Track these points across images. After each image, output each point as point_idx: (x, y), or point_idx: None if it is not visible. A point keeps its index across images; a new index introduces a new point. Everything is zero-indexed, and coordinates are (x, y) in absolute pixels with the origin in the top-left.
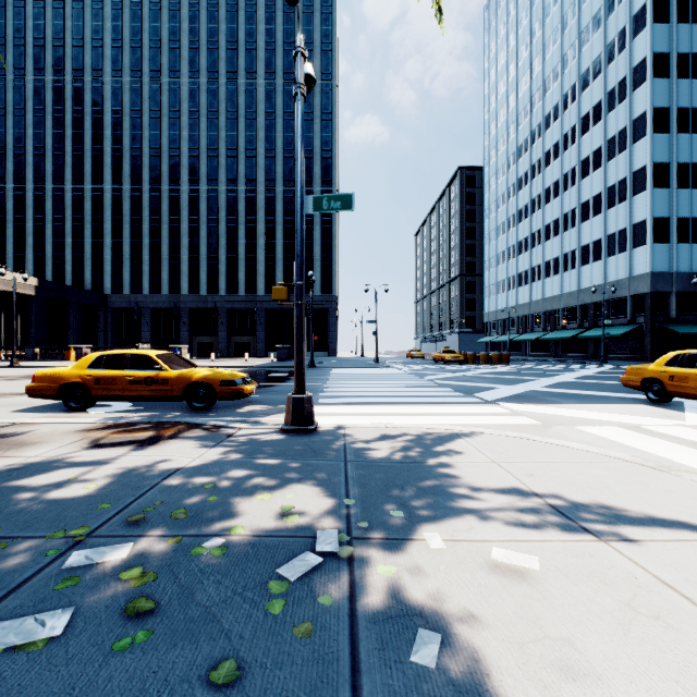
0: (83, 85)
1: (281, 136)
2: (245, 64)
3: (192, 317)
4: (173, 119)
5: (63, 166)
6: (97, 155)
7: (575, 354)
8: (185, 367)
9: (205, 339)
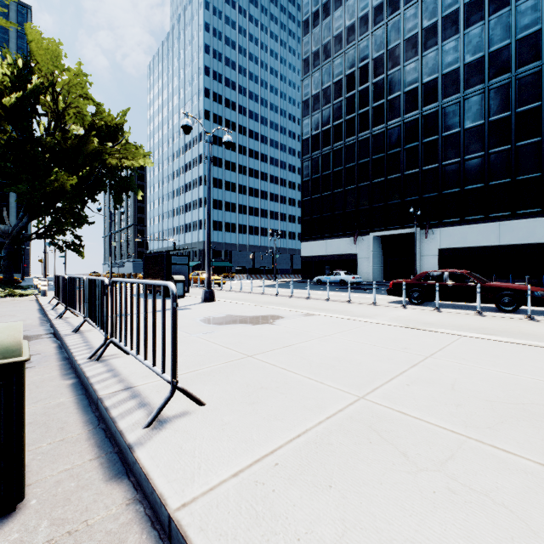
0: None
1: None
2: None
3: None
4: None
5: None
6: None
7: None
8: None
9: None
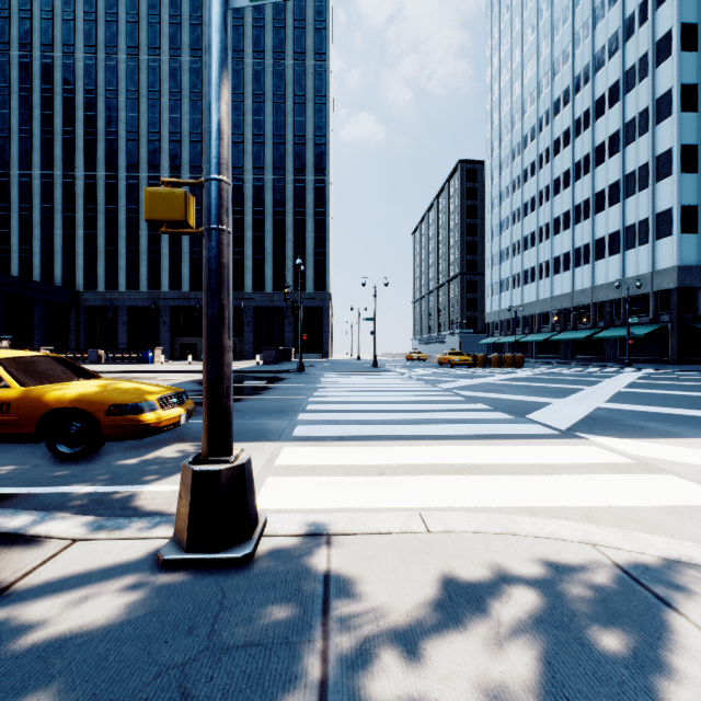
0: (52, 61)
1: (271, 120)
2: (231, 42)
3: (173, 316)
4: (153, 100)
5: (30, 149)
6: (68, 138)
7: (588, 356)
8: (60, 379)
9: (187, 340)
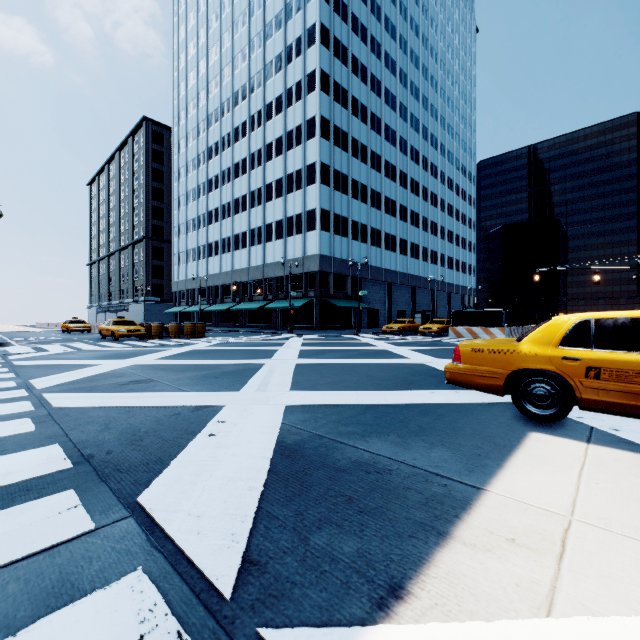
0: None
1: None
2: None
3: None
4: None
5: None
6: None
7: (261, 324)
8: None
9: None
